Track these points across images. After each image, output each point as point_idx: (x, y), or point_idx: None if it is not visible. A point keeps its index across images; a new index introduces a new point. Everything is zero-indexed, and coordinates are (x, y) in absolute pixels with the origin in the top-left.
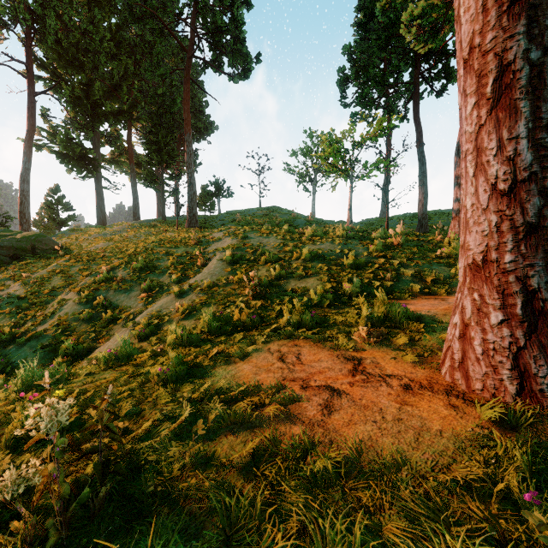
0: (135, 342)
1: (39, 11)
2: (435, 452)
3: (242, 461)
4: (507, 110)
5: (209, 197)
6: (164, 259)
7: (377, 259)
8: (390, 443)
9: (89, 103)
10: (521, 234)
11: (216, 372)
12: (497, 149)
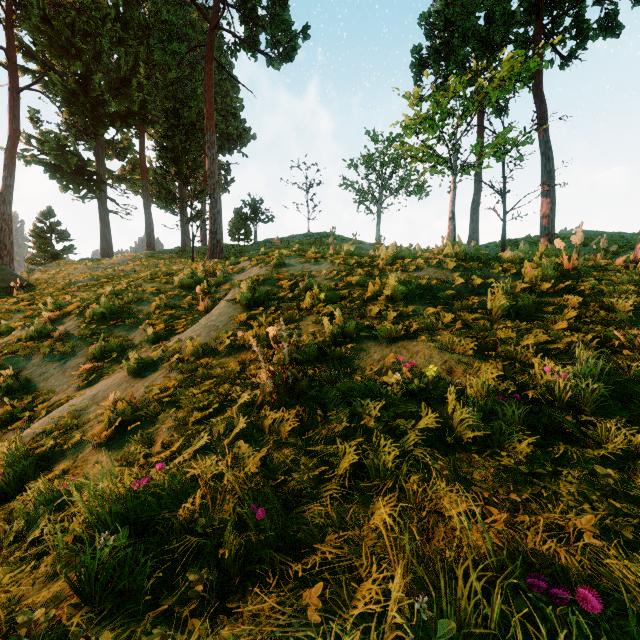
0: None
1: None
2: None
3: None
4: None
5: (243, 222)
6: (151, 301)
7: (553, 296)
8: None
9: (88, 100)
10: None
11: None
12: None
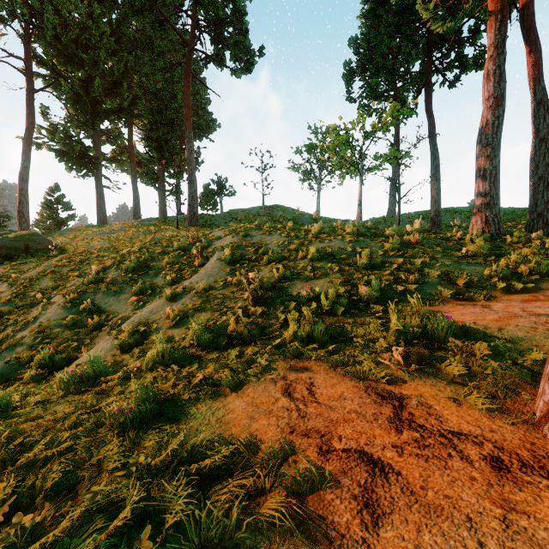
0: (118, 353)
1: (37, 5)
2: None
3: None
4: None
5: (211, 196)
6: (160, 259)
7: (394, 257)
8: None
9: (89, 100)
10: None
11: (197, 412)
12: None
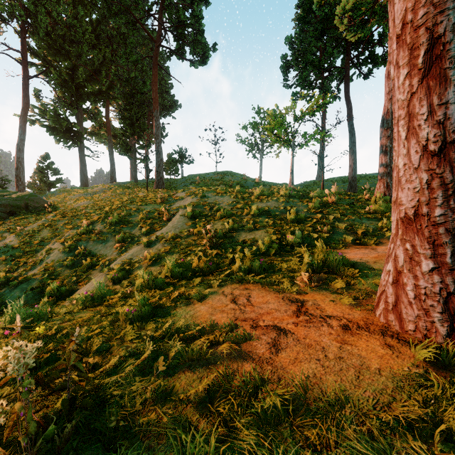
0: (110, 285)
1: (32, 8)
2: (375, 390)
3: (198, 396)
4: (437, 79)
5: (173, 163)
6: (136, 215)
7: (315, 214)
8: (333, 381)
9: (74, 85)
10: (451, 190)
11: (177, 313)
12: (428, 114)
